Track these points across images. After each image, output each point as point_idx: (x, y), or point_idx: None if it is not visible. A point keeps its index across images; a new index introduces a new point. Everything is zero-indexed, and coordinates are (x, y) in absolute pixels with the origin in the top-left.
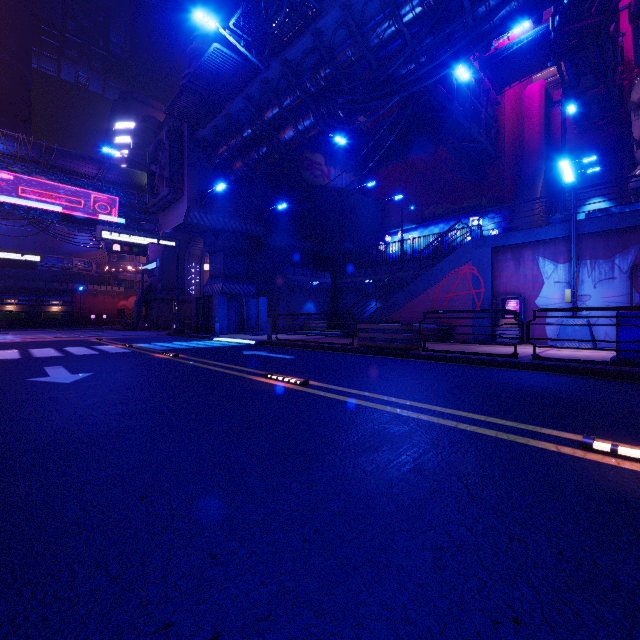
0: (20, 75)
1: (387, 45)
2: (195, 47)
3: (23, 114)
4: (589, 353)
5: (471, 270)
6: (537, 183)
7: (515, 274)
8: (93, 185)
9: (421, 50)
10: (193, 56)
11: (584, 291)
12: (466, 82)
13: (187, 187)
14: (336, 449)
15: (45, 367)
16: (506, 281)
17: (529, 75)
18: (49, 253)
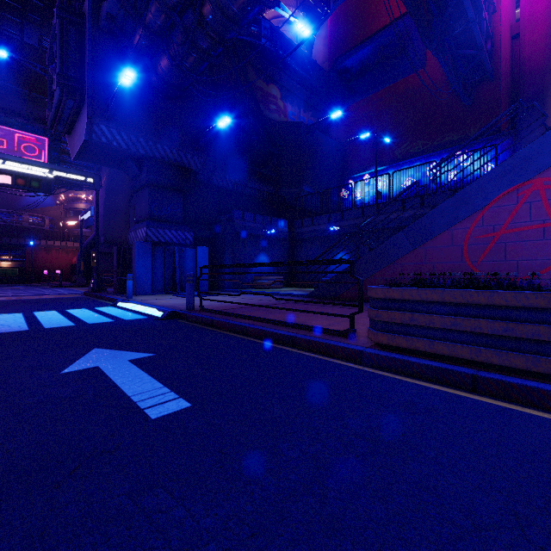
0: None
1: None
2: None
3: None
4: None
5: (550, 185)
6: (548, 103)
7: None
8: (19, 123)
9: None
10: None
11: None
12: None
13: (87, 88)
14: None
15: None
16: None
17: None
18: (4, 208)
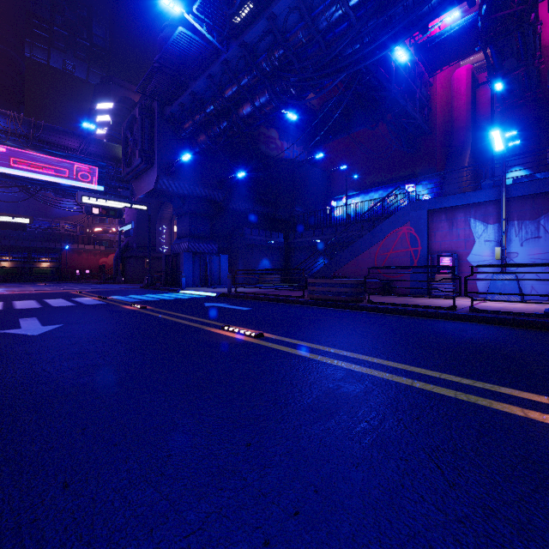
0: (14, 62)
1: (334, 28)
2: (165, 35)
3: (17, 96)
4: (519, 305)
5: (409, 230)
6: (465, 154)
7: (449, 234)
8: (76, 157)
9: (365, 31)
10: (163, 43)
11: (512, 249)
12: (403, 65)
13: (157, 157)
14: (290, 414)
15: (20, 319)
16: (441, 240)
17: (458, 59)
18: (40, 216)
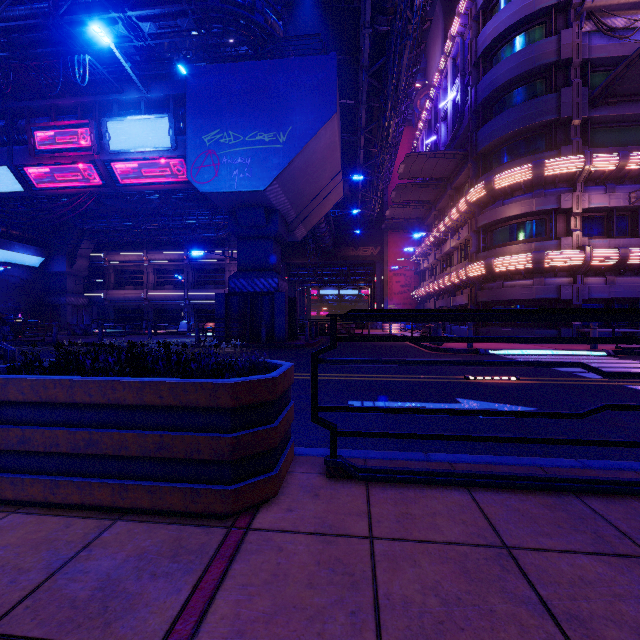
0: None
1: None
2: None
3: None
4: None
5: None
6: None
7: None
8: None
9: None
10: None
11: None
12: None
13: None
14: None
15: None
16: None
17: None
18: None
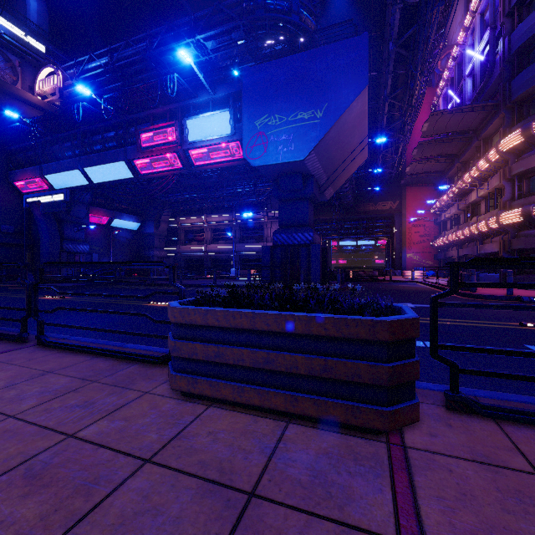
0: None
1: None
2: None
3: None
4: None
5: None
6: None
7: None
8: None
9: None
10: None
11: None
12: None
13: None
14: None
15: None
16: None
17: None
18: None
